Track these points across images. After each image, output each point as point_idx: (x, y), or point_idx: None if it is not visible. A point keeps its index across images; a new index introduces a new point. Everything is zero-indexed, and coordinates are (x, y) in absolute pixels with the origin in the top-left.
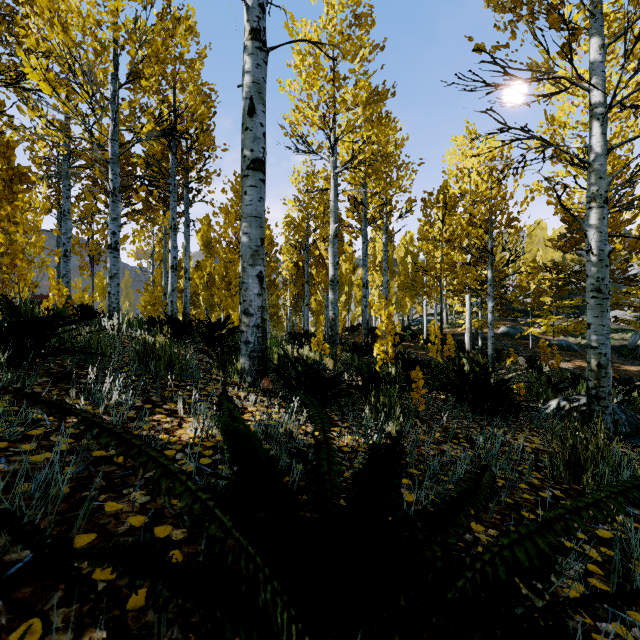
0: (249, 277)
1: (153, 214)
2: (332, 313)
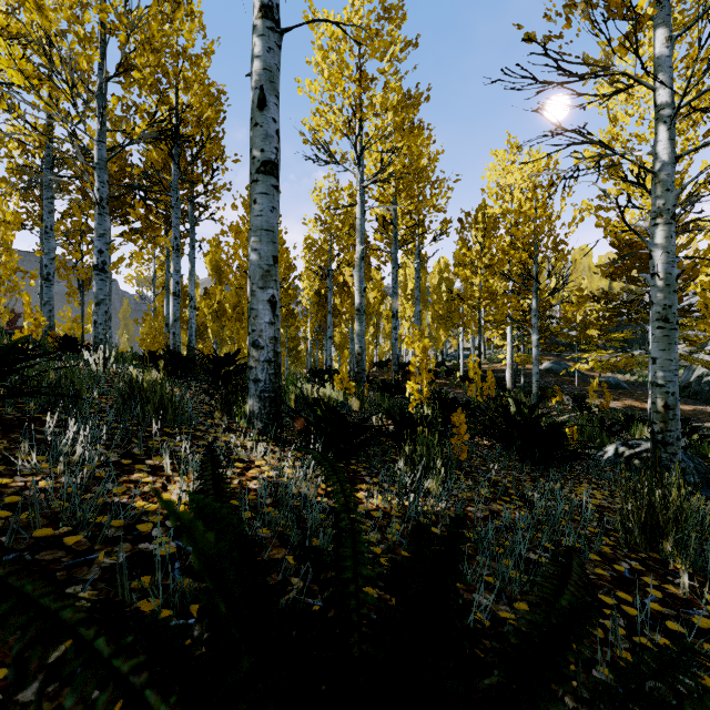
0: (259, 302)
1: (153, 233)
2: (358, 347)
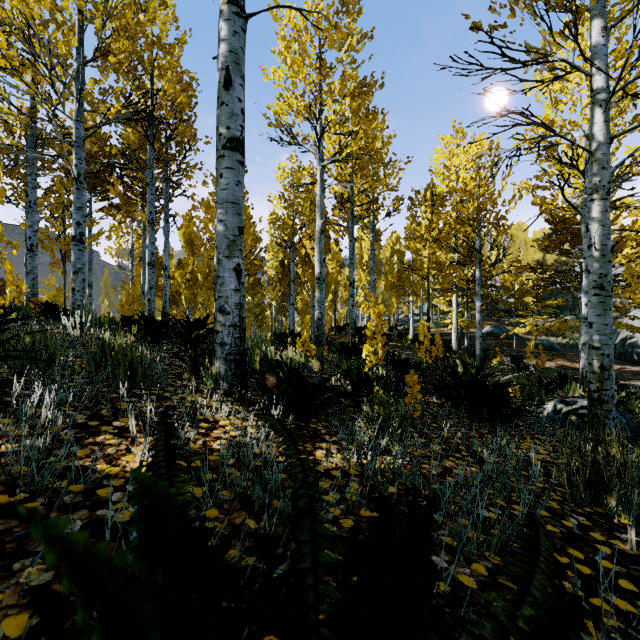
0: (225, 270)
1: (131, 209)
2: (318, 312)
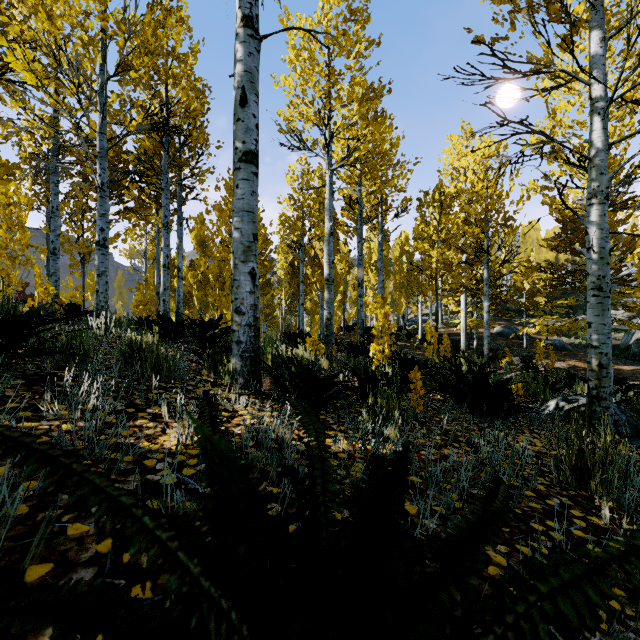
0: (241, 274)
1: (145, 212)
2: (327, 312)
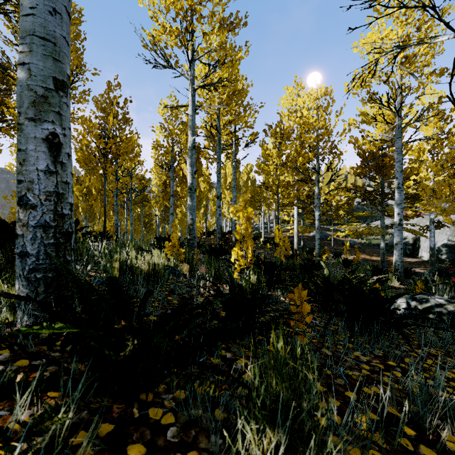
0: (28, 140)
1: None
2: (190, 218)
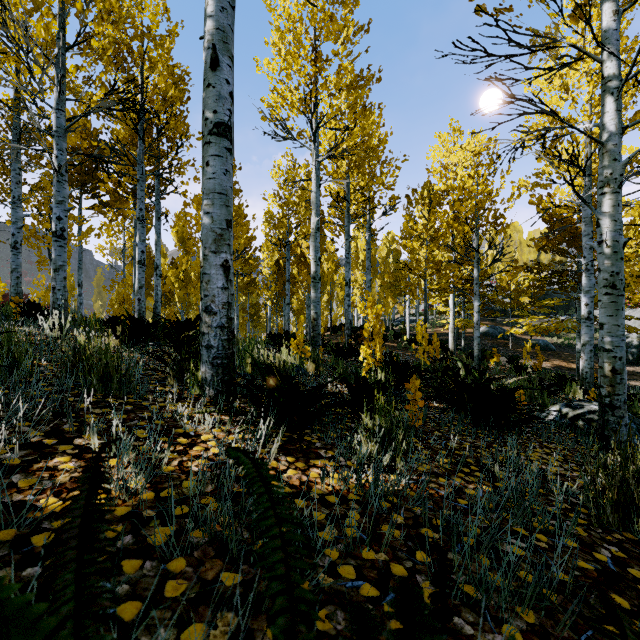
0: (211, 267)
1: (122, 206)
2: (314, 312)
